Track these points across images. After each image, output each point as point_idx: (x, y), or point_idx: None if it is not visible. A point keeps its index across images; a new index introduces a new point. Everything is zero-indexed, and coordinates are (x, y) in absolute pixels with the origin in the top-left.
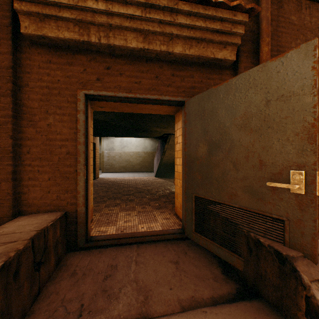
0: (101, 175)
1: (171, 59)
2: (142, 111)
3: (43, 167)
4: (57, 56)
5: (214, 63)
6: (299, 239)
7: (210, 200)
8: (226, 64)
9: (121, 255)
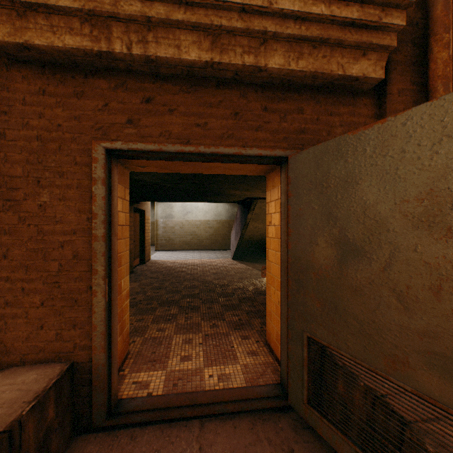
0: (154, 256)
1: (262, 80)
2: (210, 171)
3: (32, 282)
4: (56, 82)
5: (341, 85)
6: None
7: (342, 354)
8: (364, 85)
9: (170, 450)
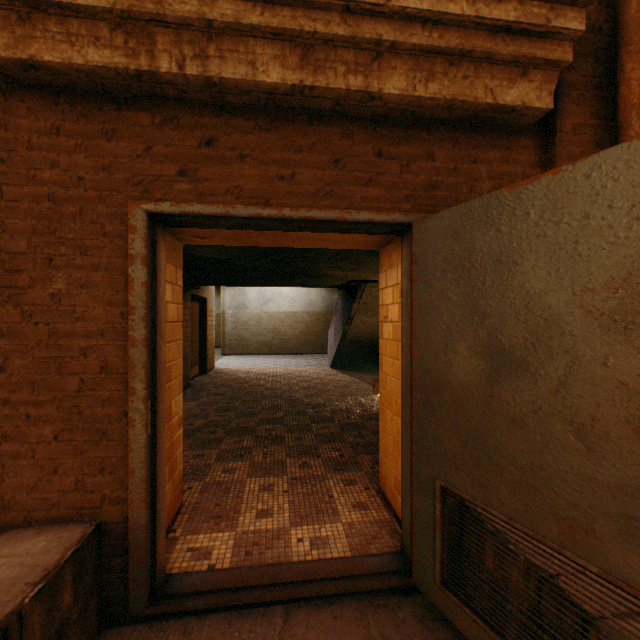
0: (220, 362)
1: (374, 113)
2: (300, 244)
3: (40, 406)
4: (76, 115)
5: (490, 119)
6: None
7: (493, 514)
8: (523, 119)
9: None
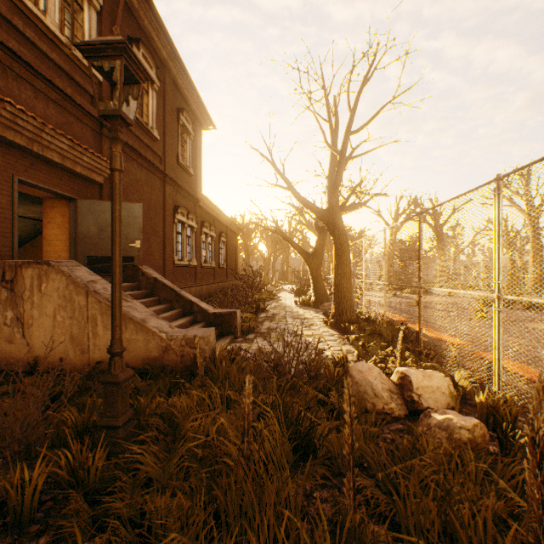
0: None
1: (70, 171)
2: (20, 190)
3: None
4: None
5: (92, 180)
6: (139, 261)
7: (100, 256)
8: (98, 183)
9: None
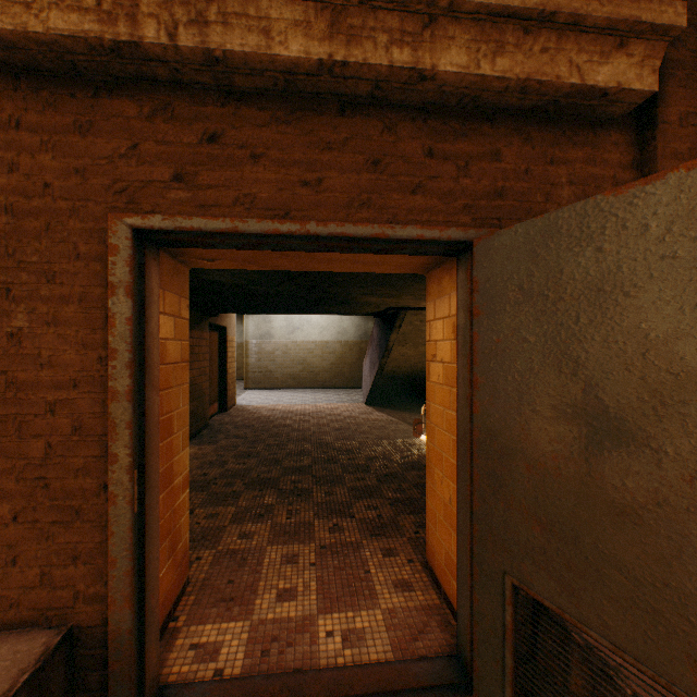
0: (242, 398)
1: (424, 99)
2: (329, 268)
3: None
4: (42, 104)
5: (572, 107)
6: None
7: (590, 636)
8: (615, 107)
9: None
